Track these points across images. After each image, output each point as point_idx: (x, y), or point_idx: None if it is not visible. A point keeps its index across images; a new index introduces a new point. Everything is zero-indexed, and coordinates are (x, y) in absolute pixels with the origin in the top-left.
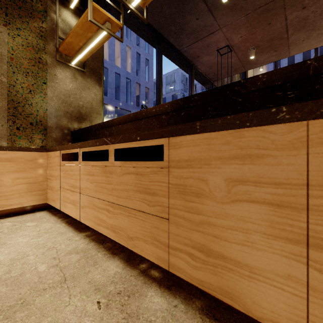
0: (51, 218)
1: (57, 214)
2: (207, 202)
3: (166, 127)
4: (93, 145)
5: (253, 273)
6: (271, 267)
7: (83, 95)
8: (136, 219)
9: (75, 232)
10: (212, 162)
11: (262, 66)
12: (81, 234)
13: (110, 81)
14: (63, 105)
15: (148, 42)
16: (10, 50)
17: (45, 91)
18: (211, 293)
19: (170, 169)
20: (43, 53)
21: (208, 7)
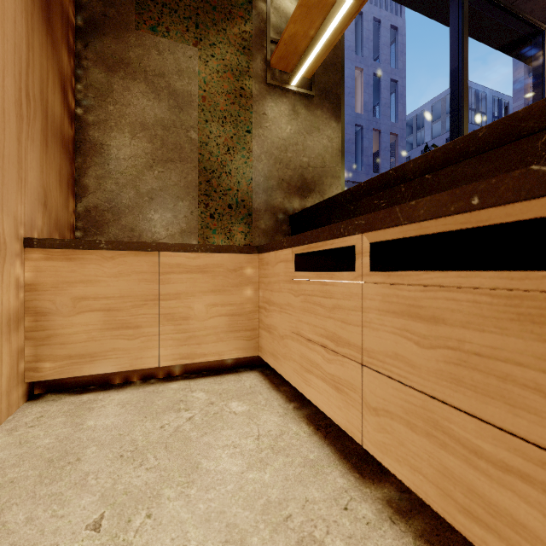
0: (273, 398)
1: (280, 387)
2: None
3: None
4: (438, 213)
5: None
6: None
7: (308, 143)
8: None
9: (348, 475)
10: None
11: None
12: (371, 493)
13: None
14: (277, 168)
15: (427, 14)
16: (202, 85)
17: (249, 145)
18: None
19: None
20: (246, 79)
21: None
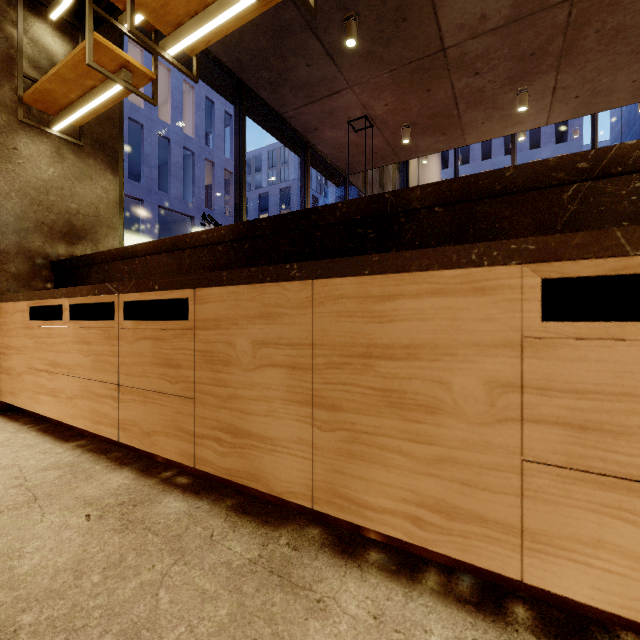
0: (8, 426)
1: (20, 419)
2: (235, 371)
3: (191, 275)
4: (88, 294)
5: (274, 446)
6: (288, 435)
7: (78, 190)
8: (154, 405)
9: (56, 443)
10: (239, 322)
11: (425, 156)
12: (68, 445)
13: (148, 151)
14: (34, 209)
15: (220, 93)
16: None
17: None
18: (239, 481)
19: (197, 332)
20: None
21: (325, 49)
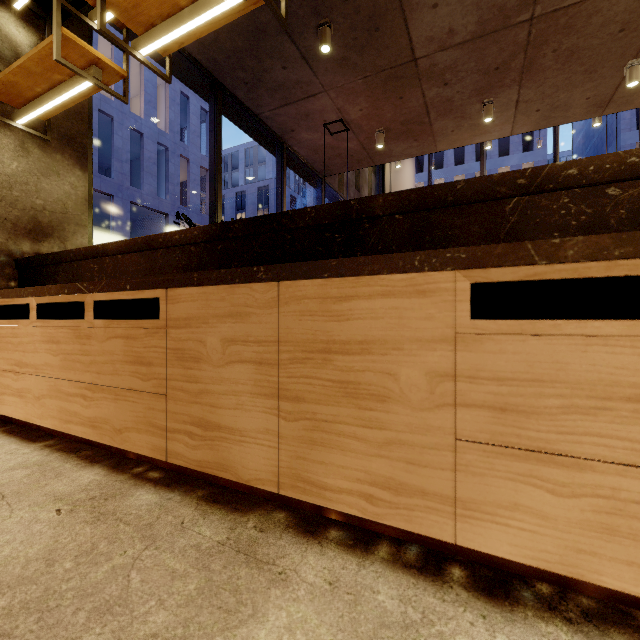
0: None
1: None
2: (205, 367)
3: (163, 276)
4: (57, 293)
5: (242, 437)
6: (256, 426)
7: (45, 186)
8: (125, 403)
9: (23, 444)
10: (209, 321)
11: (399, 161)
12: (35, 445)
13: (119, 145)
14: None
15: (194, 91)
16: None
17: None
18: (209, 472)
19: (168, 330)
20: None
21: (301, 52)
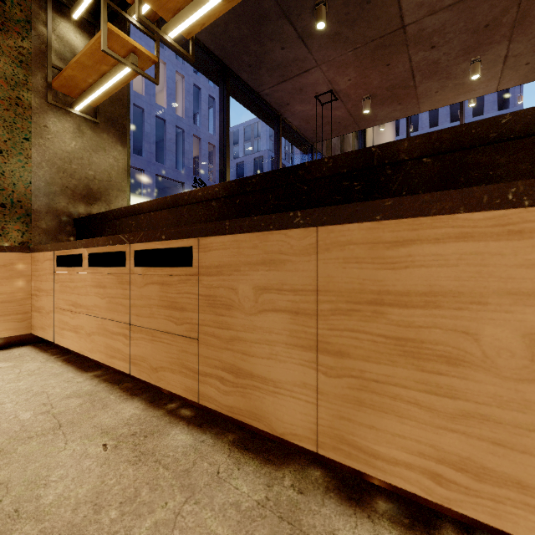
0: (39, 356)
1: (48, 350)
2: (237, 315)
3: (195, 225)
4: (104, 244)
5: (276, 388)
6: (291, 378)
7: (95, 159)
8: (161, 344)
9: (78, 373)
10: (241, 268)
11: (383, 124)
12: (87, 375)
13: (148, 130)
14: (60, 176)
15: (207, 77)
16: None
17: (27, 152)
18: (241, 419)
19: (200, 277)
20: (23, 90)
21: (297, 33)
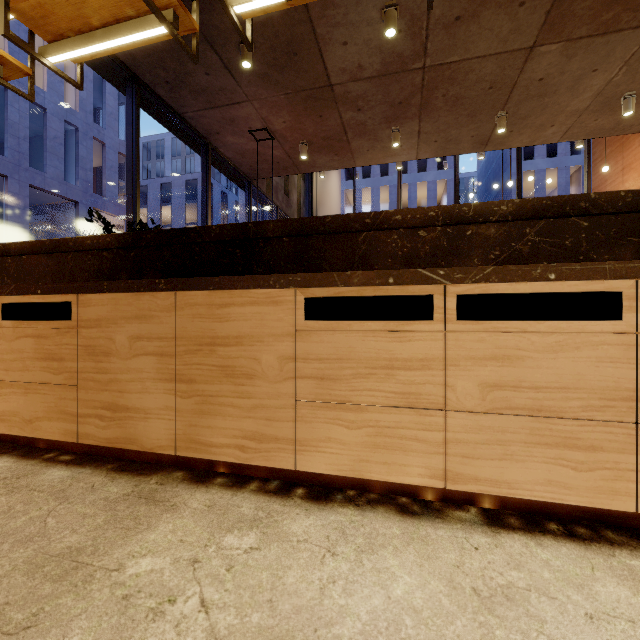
0: None
1: None
2: (115, 360)
3: (75, 283)
4: None
5: (147, 414)
6: (158, 405)
7: None
8: (36, 395)
9: None
10: (118, 322)
11: (323, 171)
12: None
13: (15, 119)
14: None
15: (110, 81)
16: None
17: None
18: (118, 446)
19: (80, 330)
20: None
21: (223, 62)
